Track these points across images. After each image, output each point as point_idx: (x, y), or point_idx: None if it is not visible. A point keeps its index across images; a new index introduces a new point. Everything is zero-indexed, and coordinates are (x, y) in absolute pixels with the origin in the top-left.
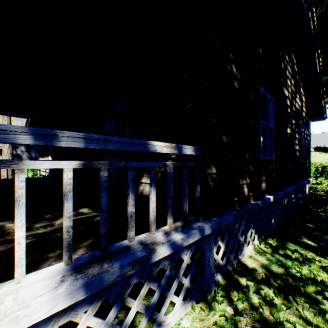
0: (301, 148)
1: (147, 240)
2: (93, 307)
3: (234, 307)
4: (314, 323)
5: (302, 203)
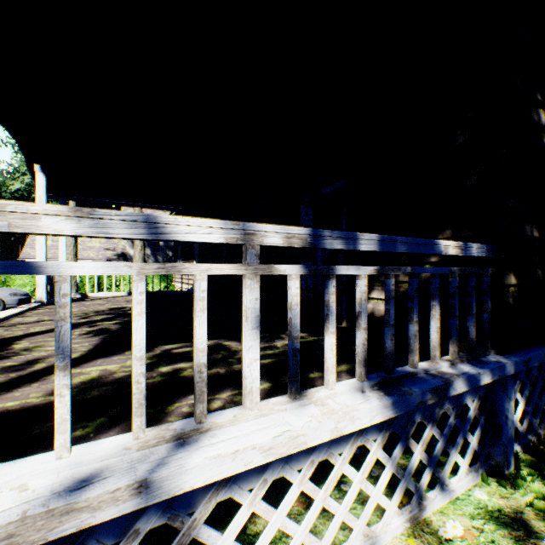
0: None
1: (432, 369)
2: (382, 436)
3: None
4: None
5: None
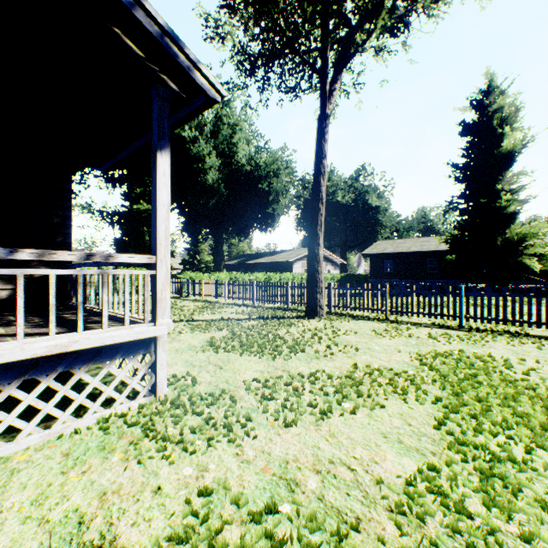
0: None
1: None
2: None
3: None
4: None
5: None
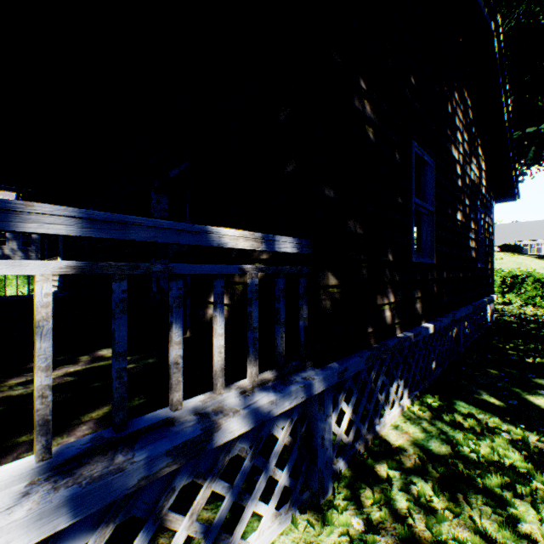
0: (479, 246)
1: (207, 407)
2: (97, 536)
3: (366, 518)
4: (499, 541)
5: (480, 335)
